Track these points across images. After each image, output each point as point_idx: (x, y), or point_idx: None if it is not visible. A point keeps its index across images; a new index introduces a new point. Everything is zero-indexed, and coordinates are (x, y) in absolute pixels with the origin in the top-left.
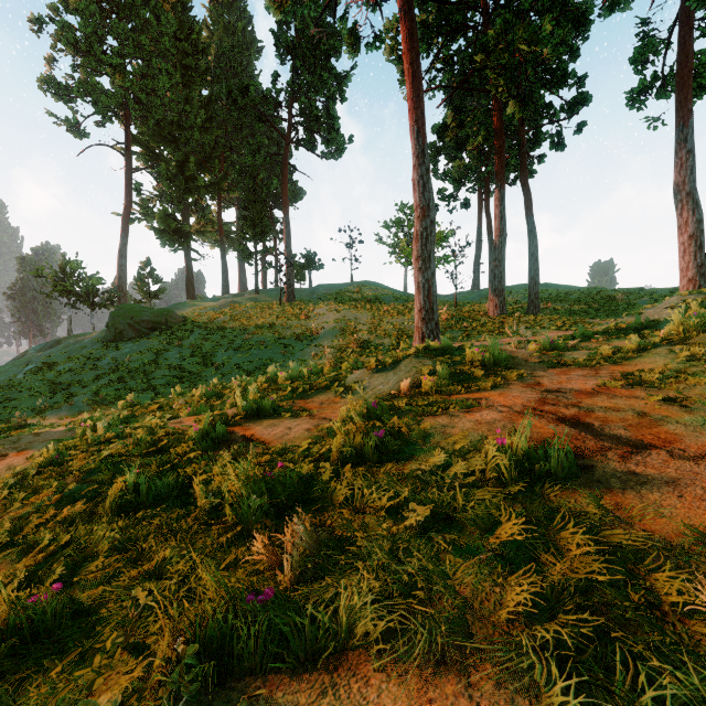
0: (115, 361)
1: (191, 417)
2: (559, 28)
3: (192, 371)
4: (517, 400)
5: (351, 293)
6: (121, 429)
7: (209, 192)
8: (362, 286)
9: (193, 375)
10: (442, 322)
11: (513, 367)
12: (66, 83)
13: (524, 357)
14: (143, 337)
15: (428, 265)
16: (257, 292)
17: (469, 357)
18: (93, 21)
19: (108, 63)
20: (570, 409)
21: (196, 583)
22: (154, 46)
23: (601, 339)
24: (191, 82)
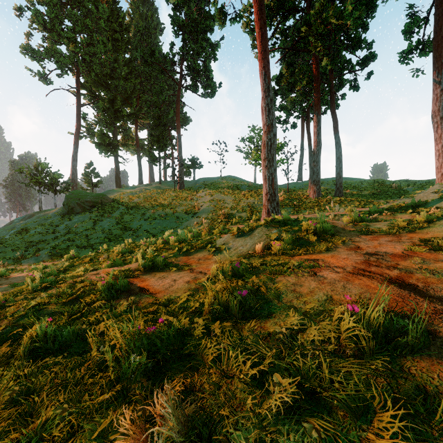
0: (68, 227)
1: (106, 269)
2: (356, 10)
3: (117, 234)
4: (347, 262)
5: (220, 184)
6: (54, 279)
7: (129, 119)
8: (227, 179)
9: (117, 236)
10: (280, 202)
11: (336, 234)
12: (38, 49)
13: (342, 227)
14: (87, 211)
15: (272, 164)
16: (160, 183)
17: (304, 227)
18: (55, 10)
19: (65, 36)
20: (393, 271)
21: None
22: (95, 26)
23: (389, 213)
24: (118, 49)
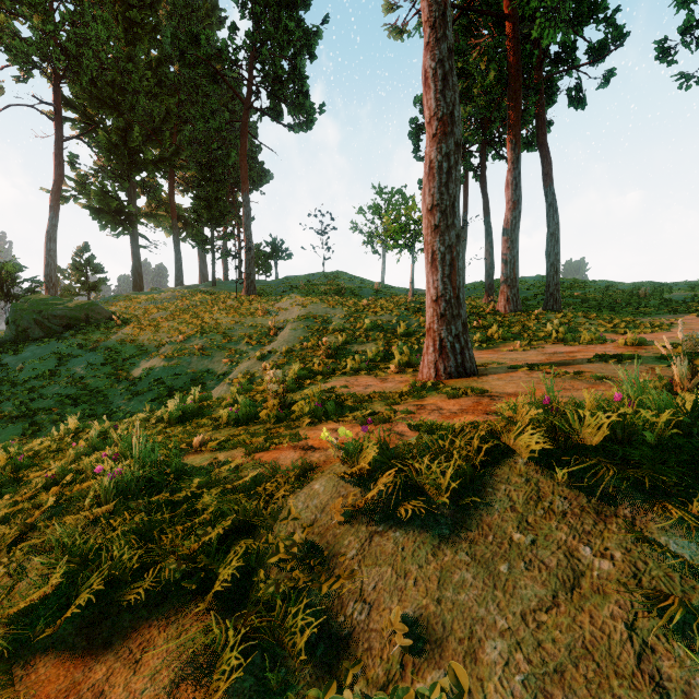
0: (5, 369)
1: None
2: None
3: (96, 386)
4: None
5: (322, 285)
6: None
7: (159, 169)
8: (335, 277)
9: (95, 394)
10: None
11: None
12: None
13: None
14: (55, 336)
15: (451, 220)
16: (214, 284)
17: None
18: None
19: (25, 1)
20: None
21: None
22: None
23: None
24: (137, 40)
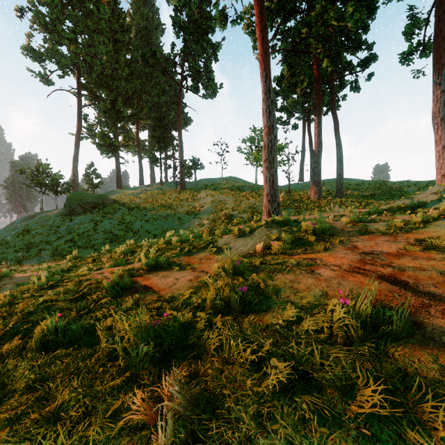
0: (69, 228)
1: (110, 269)
2: (357, 11)
3: (118, 234)
4: (344, 261)
5: (221, 184)
6: (59, 278)
7: (130, 120)
8: (228, 180)
9: (119, 237)
10: (281, 203)
11: (334, 234)
12: (39, 50)
13: (341, 227)
14: (88, 212)
15: (272, 165)
16: (161, 184)
17: (303, 227)
18: (56, 10)
19: (66, 37)
20: (386, 269)
21: (85, 432)
22: (96, 27)
23: (389, 214)
24: (119, 50)
